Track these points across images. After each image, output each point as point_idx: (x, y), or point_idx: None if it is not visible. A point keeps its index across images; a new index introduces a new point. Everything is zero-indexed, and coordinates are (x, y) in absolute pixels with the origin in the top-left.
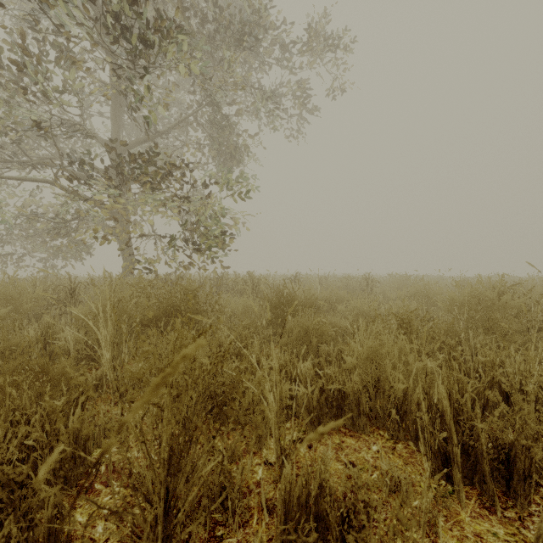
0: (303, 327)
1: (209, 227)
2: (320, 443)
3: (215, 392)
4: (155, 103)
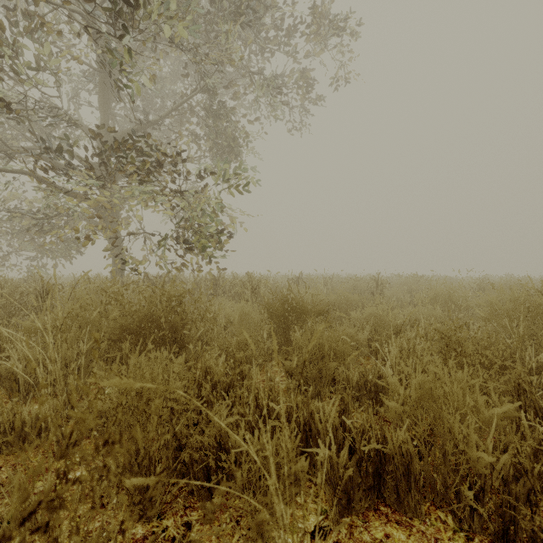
0: (315, 344)
1: (204, 223)
2: (352, 539)
3: (191, 457)
4: (137, 75)
